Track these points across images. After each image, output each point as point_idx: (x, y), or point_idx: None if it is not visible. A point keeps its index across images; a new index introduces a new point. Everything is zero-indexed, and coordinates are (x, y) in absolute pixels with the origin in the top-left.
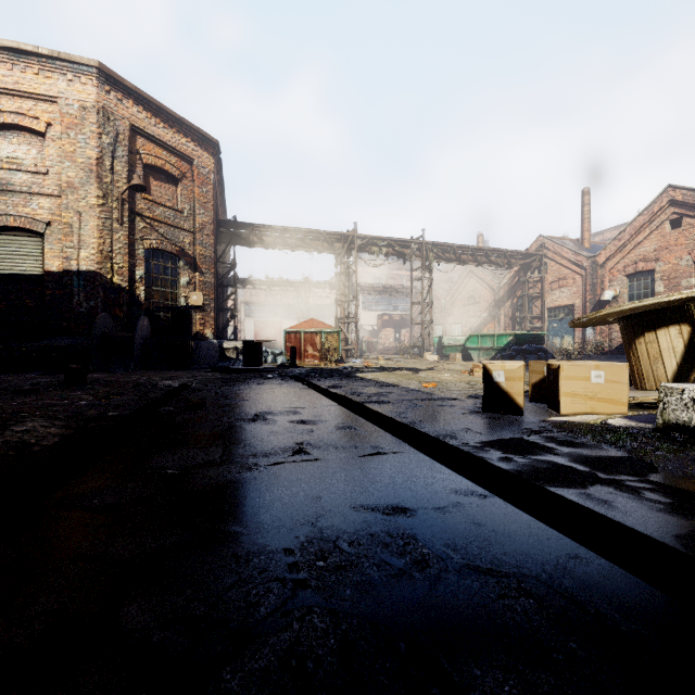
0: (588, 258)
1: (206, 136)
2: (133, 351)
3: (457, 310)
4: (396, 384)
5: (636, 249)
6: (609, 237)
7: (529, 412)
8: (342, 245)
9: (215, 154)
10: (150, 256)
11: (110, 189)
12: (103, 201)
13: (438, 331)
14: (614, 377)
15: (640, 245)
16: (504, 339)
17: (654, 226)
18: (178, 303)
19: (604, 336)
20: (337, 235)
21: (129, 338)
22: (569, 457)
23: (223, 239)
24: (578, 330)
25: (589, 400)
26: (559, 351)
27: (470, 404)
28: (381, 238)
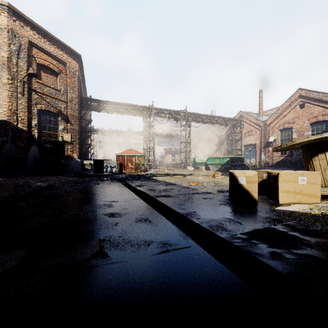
0: (262, 122)
1: (74, 51)
2: (26, 165)
3: (202, 146)
4: (175, 183)
5: (284, 117)
6: (269, 113)
7: (258, 201)
8: (146, 113)
9: (79, 62)
10: (41, 114)
11: (16, 75)
12: (11, 81)
13: (192, 156)
14: (312, 180)
15: (286, 116)
16: (225, 159)
17: (292, 107)
18: (58, 139)
19: (269, 158)
20: (144, 107)
21: (25, 158)
22: (324, 250)
23: (84, 107)
24: (257, 155)
25: (297, 194)
26: (249, 165)
27: (221, 196)
28: (166, 109)
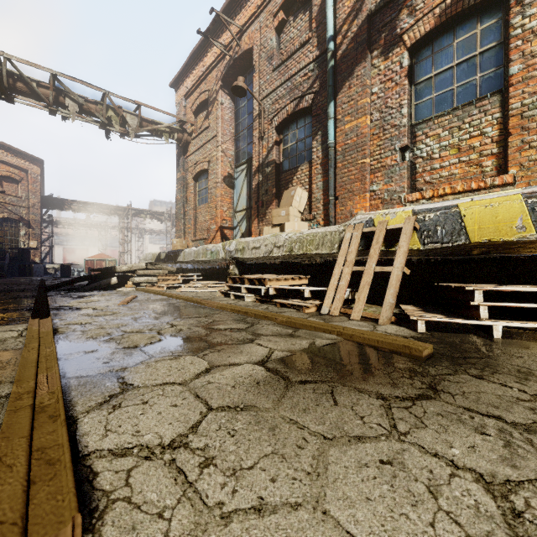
0: None
1: (37, 158)
2: (5, 269)
3: None
4: None
5: None
6: None
7: None
8: (123, 213)
9: (41, 165)
10: (3, 221)
11: None
12: None
13: None
14: None
15: None
16: None
17: None
18: (19, 244)
19: None
20: (119, 207)
21: (1, 263)
22: None
23: (44, 206)
24: None
25: None
26: None
27: None
28: (146, 210)
